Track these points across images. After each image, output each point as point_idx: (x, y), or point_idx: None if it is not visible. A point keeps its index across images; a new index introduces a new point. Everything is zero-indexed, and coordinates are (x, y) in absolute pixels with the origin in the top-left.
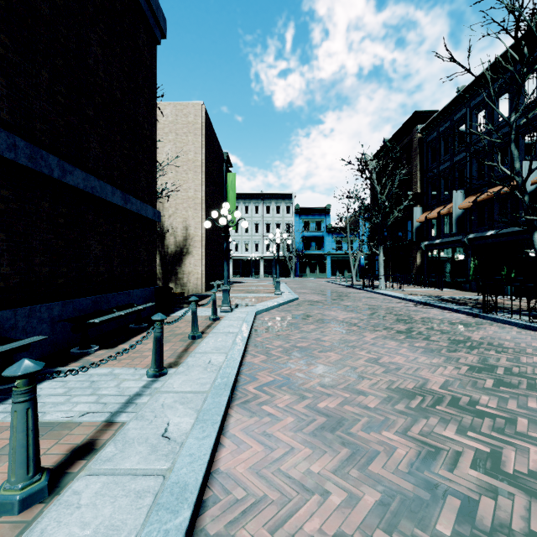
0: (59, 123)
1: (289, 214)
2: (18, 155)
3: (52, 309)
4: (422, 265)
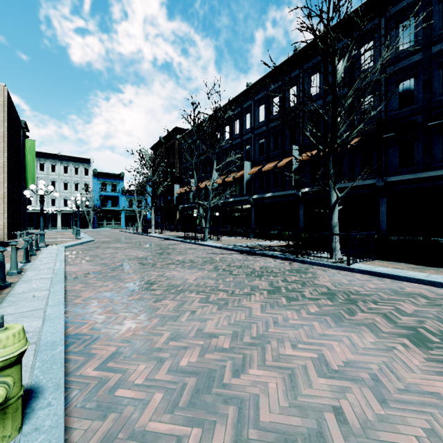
0: None
1: (88, 176)
2: None
3: None
4: (180, 219)
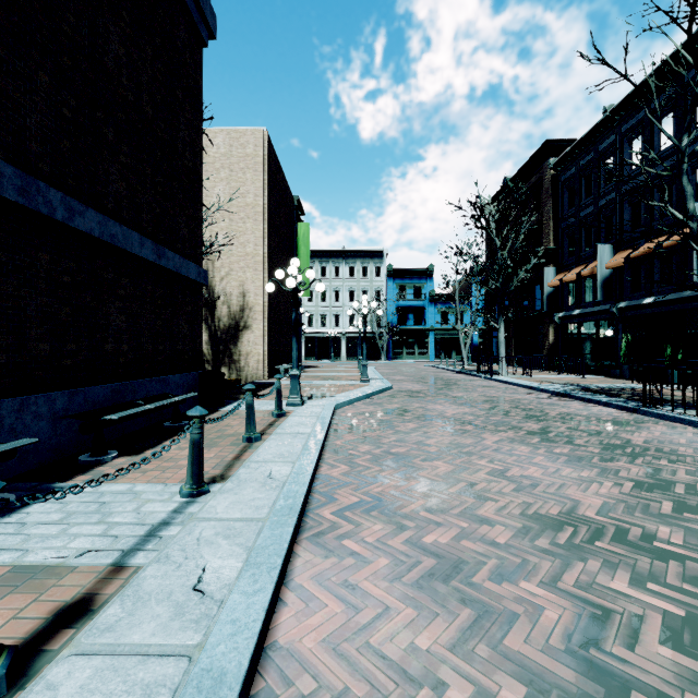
0: (64, 146)
1: (380, 277)
2: (3, 186)
3: (54, 400)
4: (556, 344)
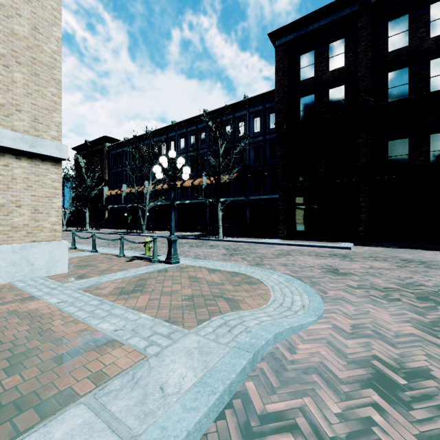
0: None
1: None
2: None
3: None
4: (109, 218)
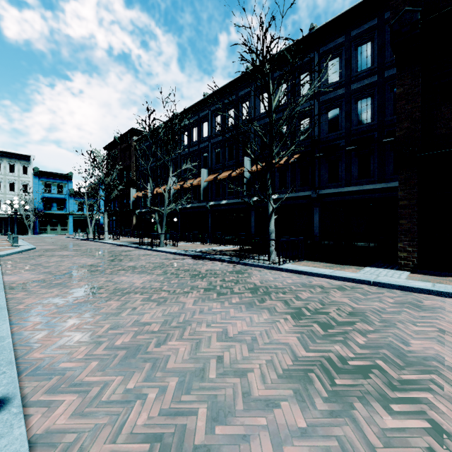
0: None
1: (27, 175)
2: None
3: None
4: (137, 224)
